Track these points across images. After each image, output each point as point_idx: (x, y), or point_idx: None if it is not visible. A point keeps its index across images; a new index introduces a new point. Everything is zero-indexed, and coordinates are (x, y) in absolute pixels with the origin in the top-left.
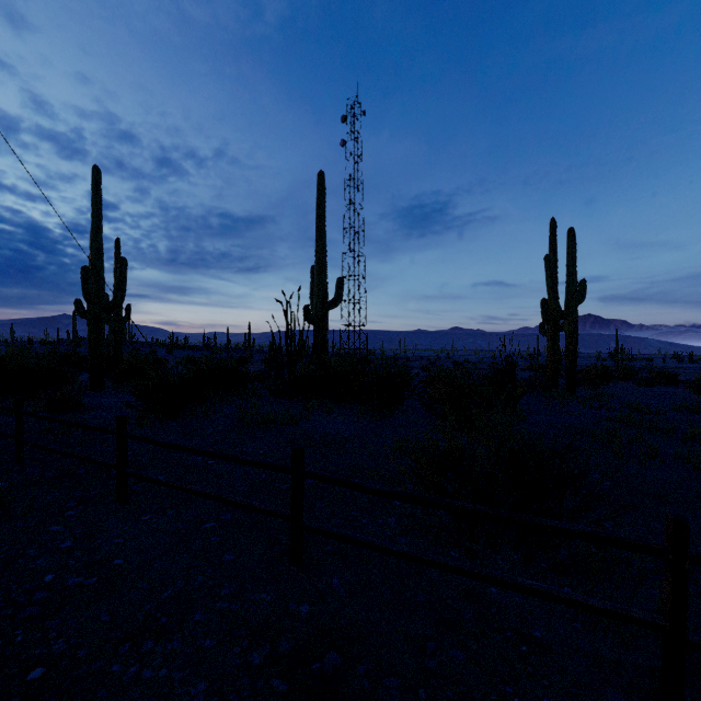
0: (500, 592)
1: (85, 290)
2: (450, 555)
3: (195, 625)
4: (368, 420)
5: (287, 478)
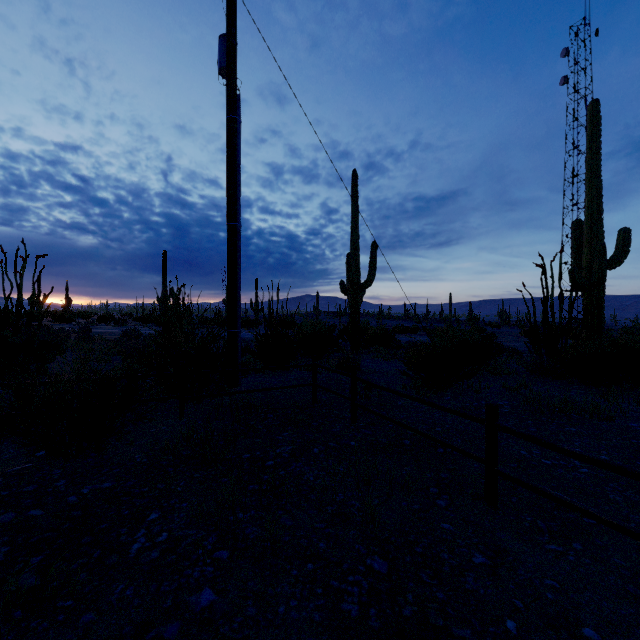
0: None
1: (349, 273)
2: None
3: None
4: None
5: None
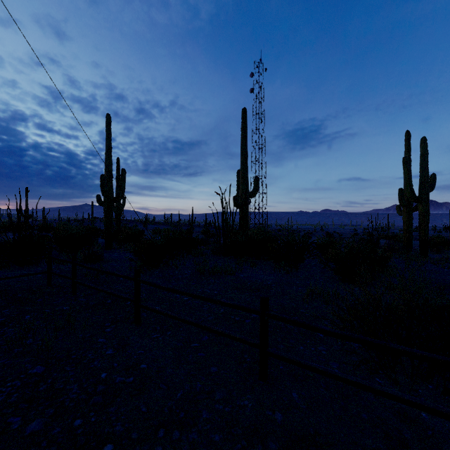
0: (430, 417)
1: (103, 189)
2: (376, 381)
3: (204, 422)
4: (281, 272)
5: (238, 312)
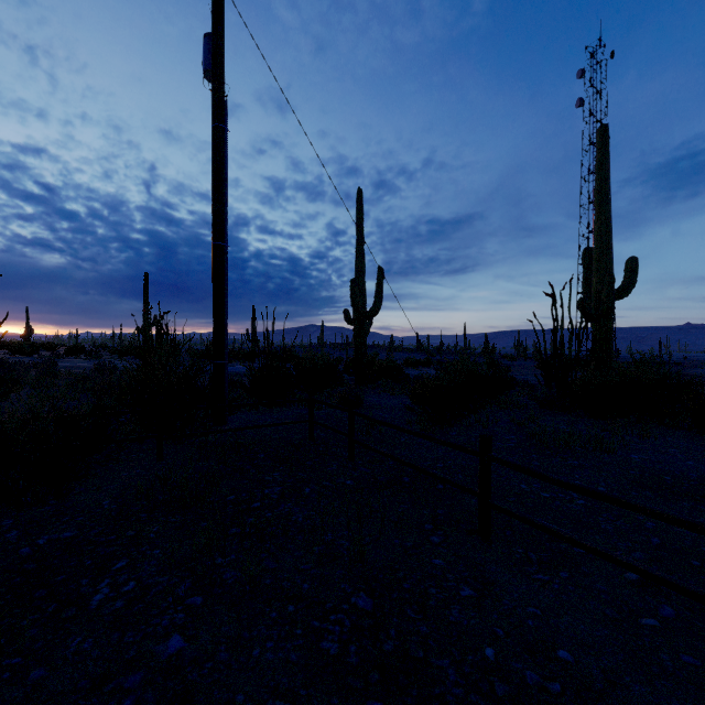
0: None
1: (353, 300)
2: None
3: None
4: None
5: (701, 551)
